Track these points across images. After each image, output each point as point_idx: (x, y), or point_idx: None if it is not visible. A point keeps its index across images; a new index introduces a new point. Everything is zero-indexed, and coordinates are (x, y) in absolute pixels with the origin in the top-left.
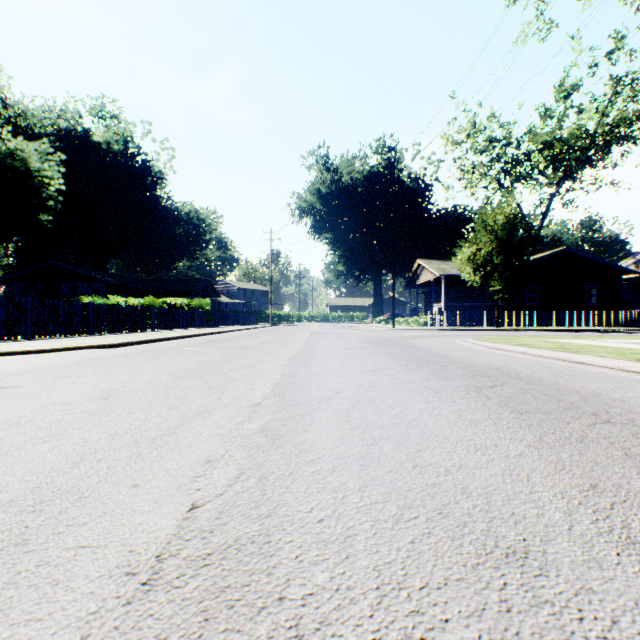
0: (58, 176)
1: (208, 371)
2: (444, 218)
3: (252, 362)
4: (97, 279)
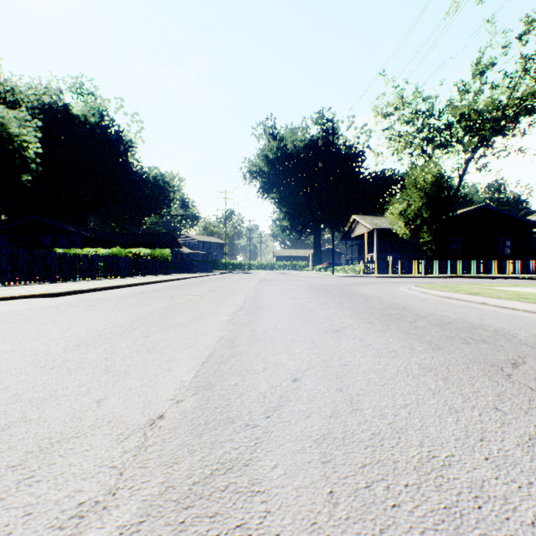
0: (35, 140)
1: (129, 332)
2: (374, 180)
3: (190, 317)
4: (73, 232)
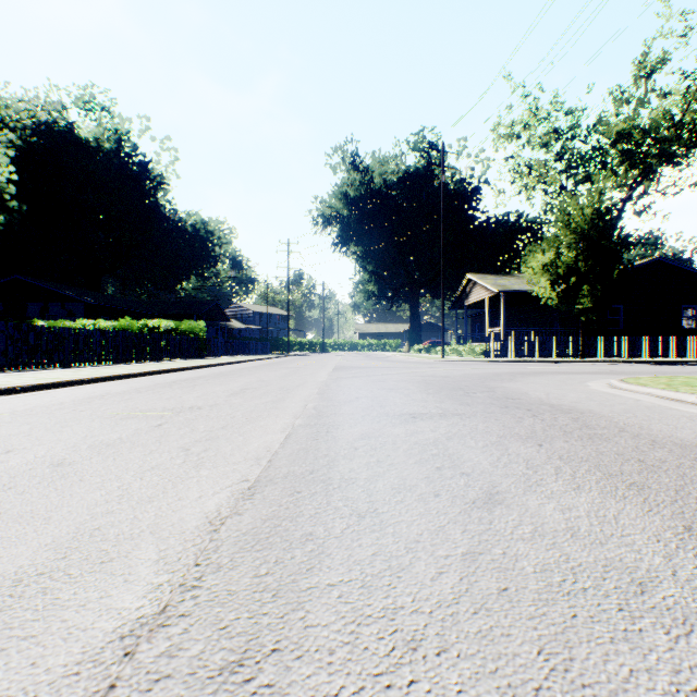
0: (5, 160)
1: None
2: (494, 228)
3: None
4: (72, 298)
